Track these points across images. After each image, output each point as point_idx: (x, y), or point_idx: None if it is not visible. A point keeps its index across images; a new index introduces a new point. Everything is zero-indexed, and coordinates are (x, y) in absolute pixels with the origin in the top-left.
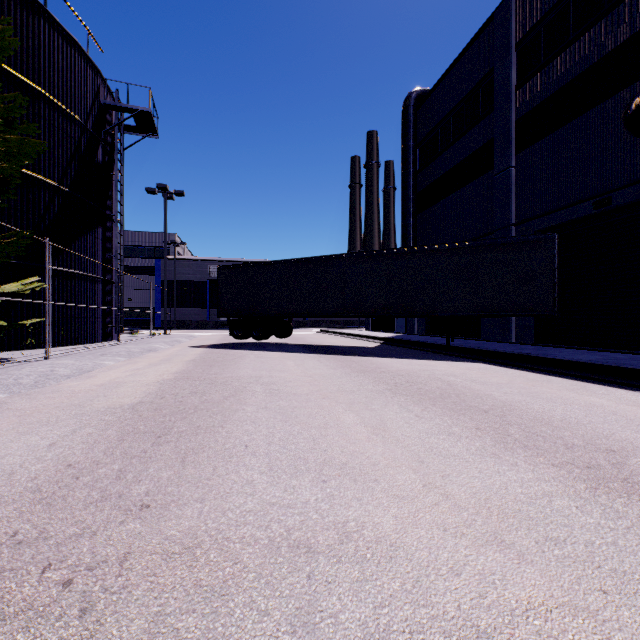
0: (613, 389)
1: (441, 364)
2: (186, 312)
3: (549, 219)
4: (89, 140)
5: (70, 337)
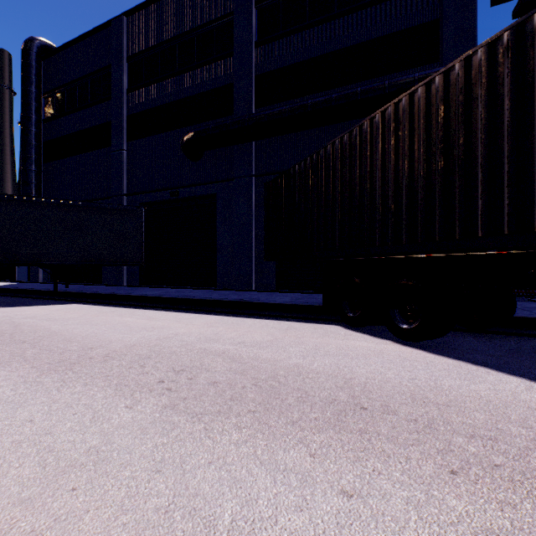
0: (149, 311)
1: (34, 309)
2: None
3: (148, 196)
4: None
5: None
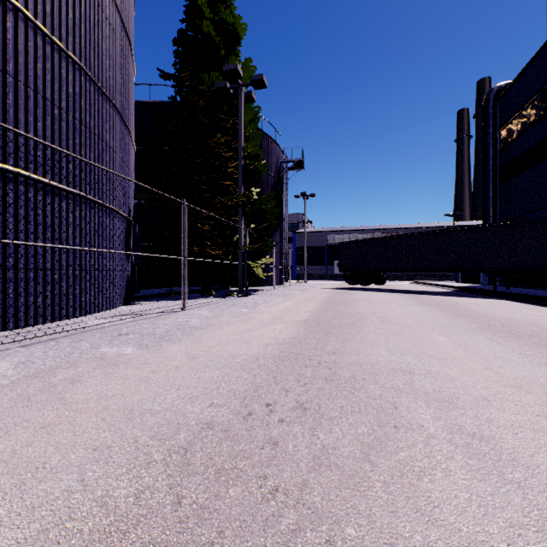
0: None
1: (472, 299)
2: (311, 268)
3: None
4: (276, 183)
5: (270, 282)
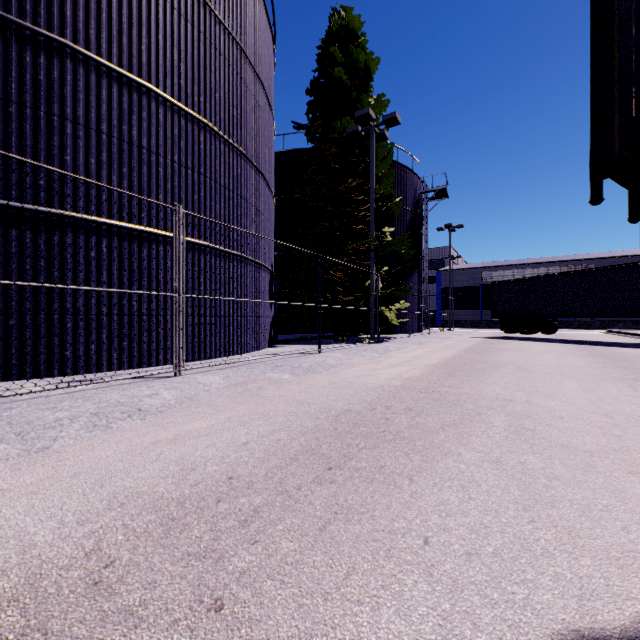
0: None
1: None
2: (460, 313)
3: None
4: (413, 218)
5: (406, 329)
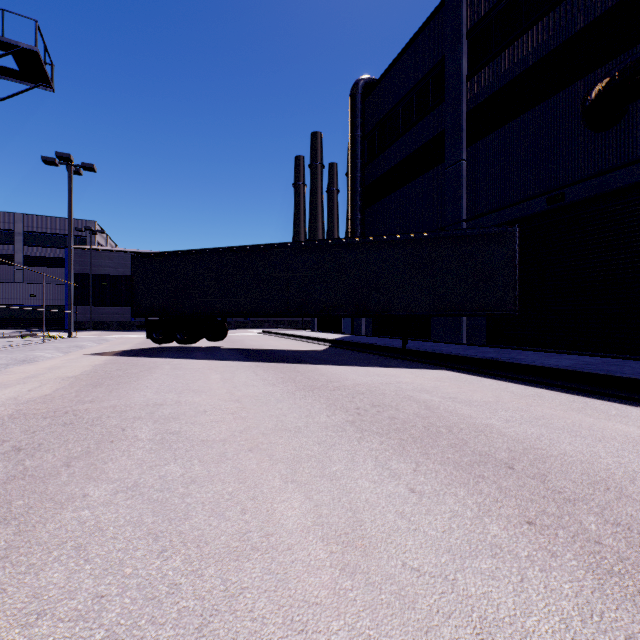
0: (621, 406)
1: (403, 373)
2: (106, 311)
3: (501, 215)
4: None
5: None
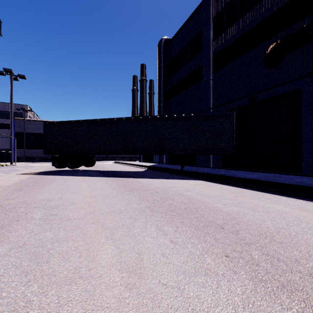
0: (278, 196)
1: (180, 182)
2: (33, 151)
3: (228, 106)
4: None
5: None
